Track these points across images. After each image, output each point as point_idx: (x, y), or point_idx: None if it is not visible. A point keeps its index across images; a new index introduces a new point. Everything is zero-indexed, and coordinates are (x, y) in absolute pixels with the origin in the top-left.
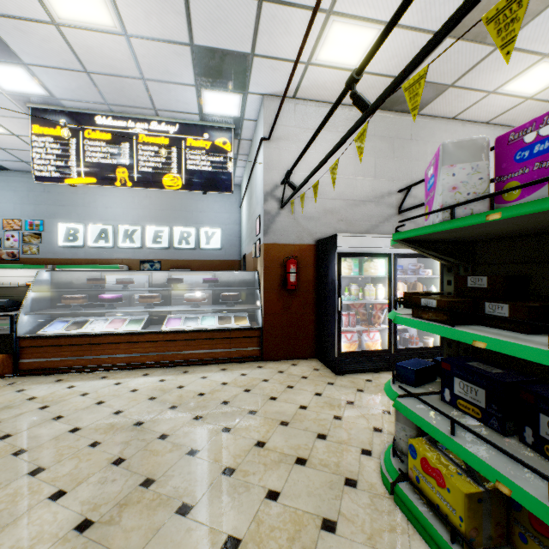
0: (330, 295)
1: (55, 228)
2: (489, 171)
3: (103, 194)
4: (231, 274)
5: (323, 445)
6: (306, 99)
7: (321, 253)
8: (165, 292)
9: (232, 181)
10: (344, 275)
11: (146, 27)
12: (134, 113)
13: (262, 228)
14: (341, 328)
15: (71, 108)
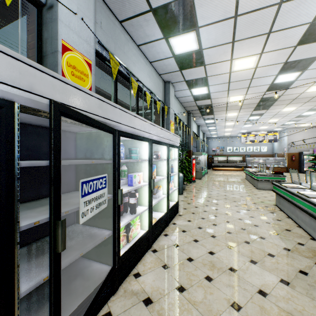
0: (301, 161)
1: (226, 148)
2: (313, 151)
3: (236, 140)
4: (278, 158)
5: (299, 175)
6: (296, 127)
7: (299, 154)
8: (265, 161)
9: (278, 140)
10: (304, 158)
11: (270, 127)
12: (258, 131)
13: (287, 150)
14: (304, 166)
15: (247, 132)
